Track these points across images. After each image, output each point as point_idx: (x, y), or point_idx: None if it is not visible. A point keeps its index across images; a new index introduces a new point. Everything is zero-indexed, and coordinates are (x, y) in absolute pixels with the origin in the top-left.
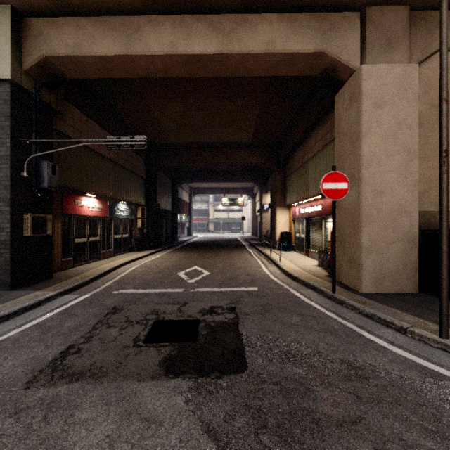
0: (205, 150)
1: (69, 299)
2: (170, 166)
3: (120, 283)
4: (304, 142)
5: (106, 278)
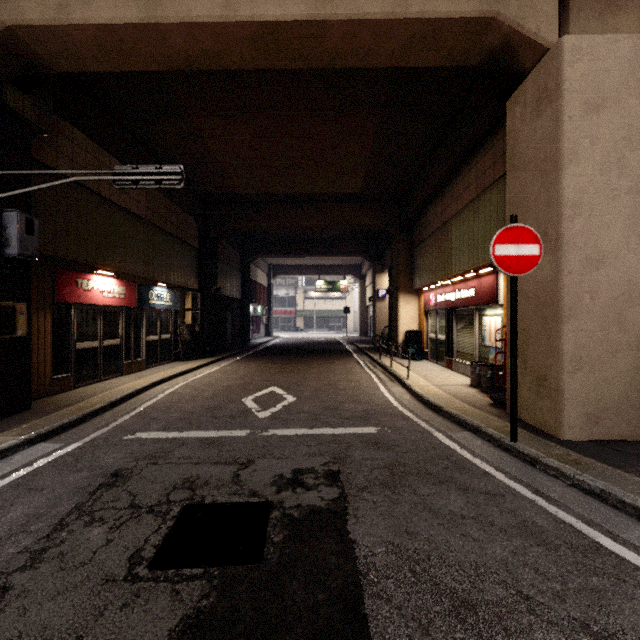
0: (290, 205)
1: (43, 452)
2: (238, 232)
3: (143, 417)
4: (444, 190)
5: (122, 409)
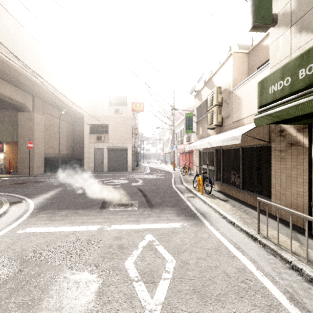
0: None
1: None
2: None
3: None
4: None
5: None
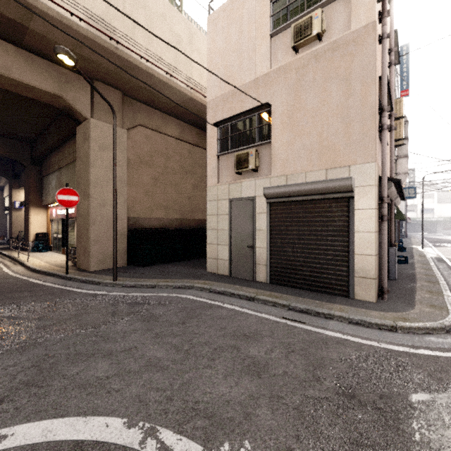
0: None
1: None
2: None
3: None
4: (59, 149)
5: None
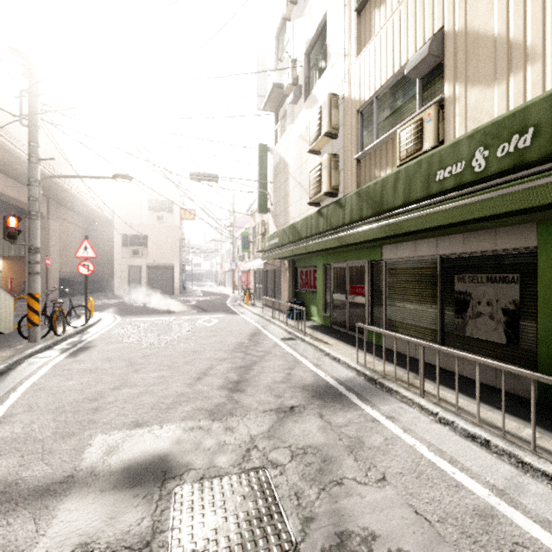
0: None
1: None
2: None
3: None
4: None
5: None
